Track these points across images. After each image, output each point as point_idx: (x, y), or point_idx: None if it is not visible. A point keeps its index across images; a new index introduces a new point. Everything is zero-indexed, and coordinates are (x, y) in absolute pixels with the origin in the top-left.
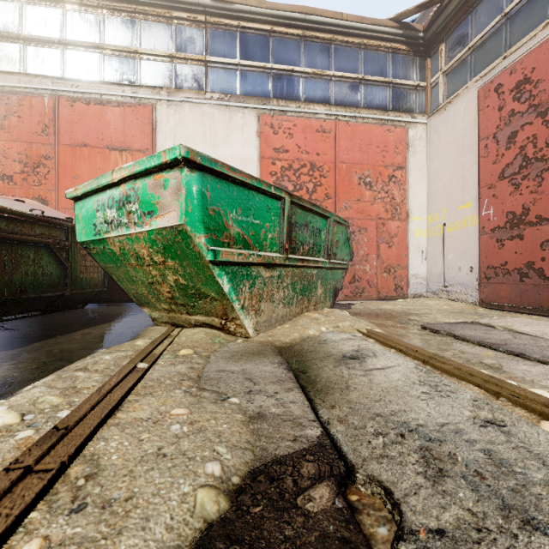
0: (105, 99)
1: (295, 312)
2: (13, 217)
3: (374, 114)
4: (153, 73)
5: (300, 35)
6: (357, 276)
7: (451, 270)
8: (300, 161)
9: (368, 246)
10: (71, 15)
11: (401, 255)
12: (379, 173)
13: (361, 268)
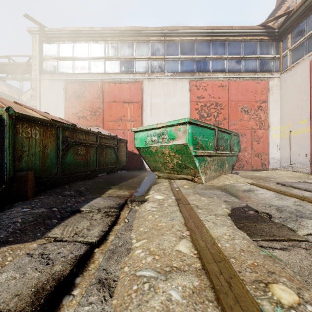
0: (122, 81)
1: (218, 175)
2: (106, 137)
3: (249, 75)
4: (141, 66)
5: (210, 39)
6: (240, 158)
7: (294, 155)
8: (210, 102)
9: (246, 143)
10: (108, 45)
11: (264, 147)
12: (252, 105)
13: (242, 154)
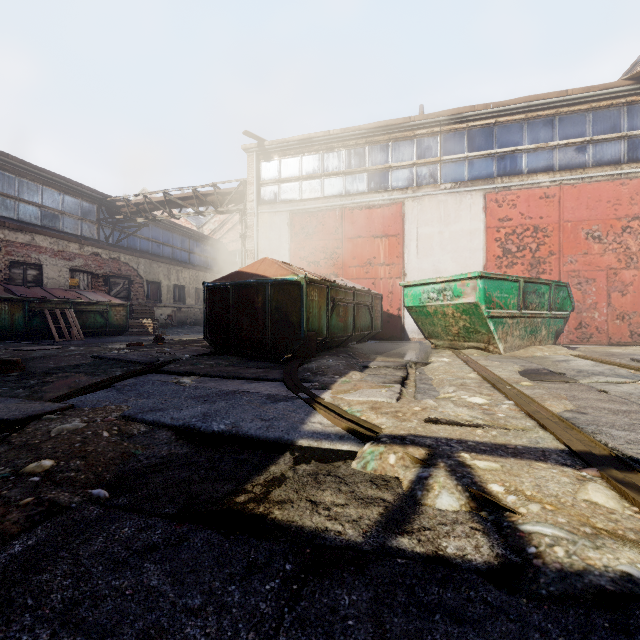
0: (371, 204)
1: (526, 344)
2: (361, 293)
3: (604, 171)
4: (401, 178)
5: (523, 118)
6: (583, 323)
7: None
8: (523, 226)
9: (596, 295)
10: (349, 152)
11: (637, 302)
12: (610, 226)
13: (588, 316)
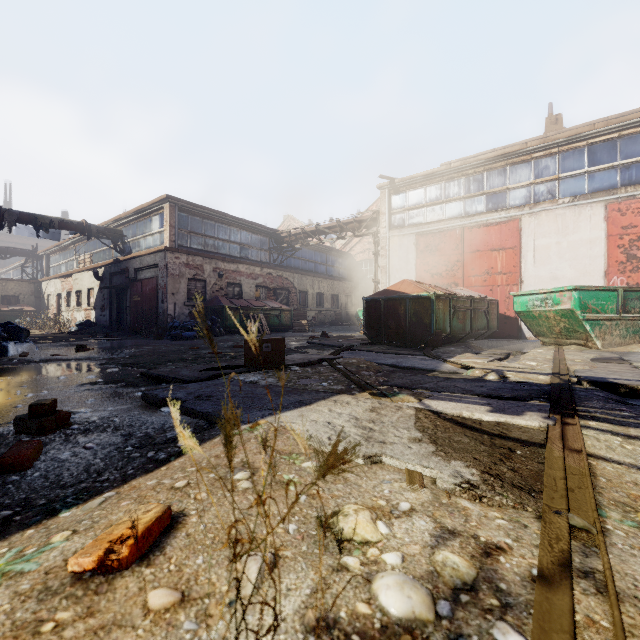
0: (489, 223)
1: (628, 342)
2: (477, 300)
3: None
4: (518, 197)
5: None
6: None
7: None
8: None
9: None
10: (468, 180)
11: None
12: None
13: None
